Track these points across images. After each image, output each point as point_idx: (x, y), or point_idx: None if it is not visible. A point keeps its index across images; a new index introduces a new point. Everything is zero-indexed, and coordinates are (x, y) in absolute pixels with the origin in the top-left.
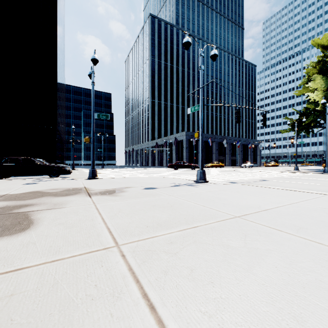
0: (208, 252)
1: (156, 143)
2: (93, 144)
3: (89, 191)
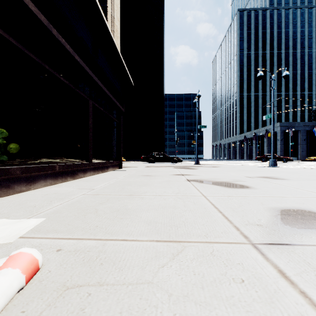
0: (243, 172)
1: (244, 137)
2: (197, 144)
3: (203, 166)
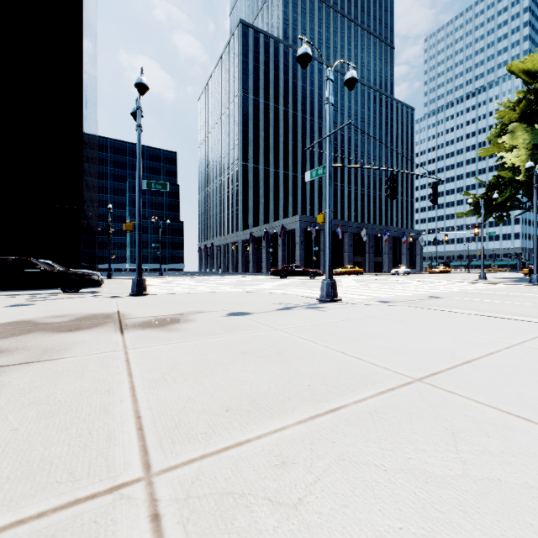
0: (381, 501)
1: (251, 235)
2: (139, 234)
3: (123, 321)
